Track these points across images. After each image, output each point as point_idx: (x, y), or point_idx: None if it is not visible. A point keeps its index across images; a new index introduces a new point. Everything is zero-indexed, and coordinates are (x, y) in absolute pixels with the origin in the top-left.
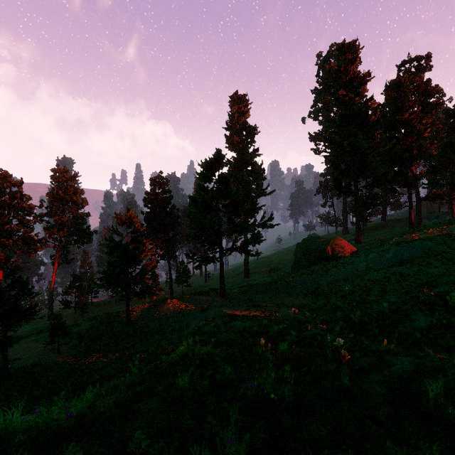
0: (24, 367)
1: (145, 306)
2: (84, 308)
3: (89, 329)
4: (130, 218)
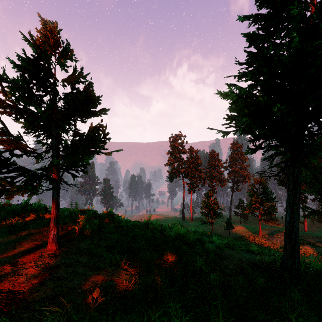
0: (218, 234)
1: (273, 229)
2: (245, 218)
3: (242, 230)
4: (260, 181)
